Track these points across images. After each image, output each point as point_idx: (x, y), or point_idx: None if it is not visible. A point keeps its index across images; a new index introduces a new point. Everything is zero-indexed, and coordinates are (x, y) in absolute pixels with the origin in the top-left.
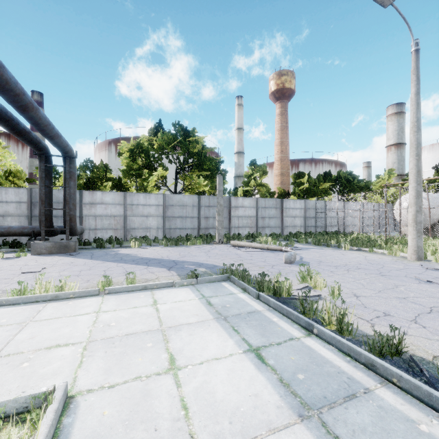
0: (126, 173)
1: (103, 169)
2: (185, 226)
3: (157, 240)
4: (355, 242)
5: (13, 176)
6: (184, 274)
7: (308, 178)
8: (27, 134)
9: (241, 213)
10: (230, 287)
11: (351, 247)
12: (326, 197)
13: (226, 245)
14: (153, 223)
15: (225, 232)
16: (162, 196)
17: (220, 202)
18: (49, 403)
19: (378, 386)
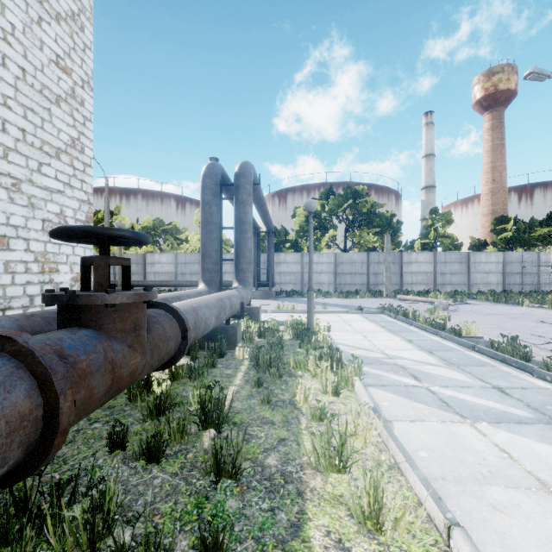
0: (299, 234)
1: (283, 234)
2: (354, 282)
3: (330, 293)
4: (545, 300)
5: (224, 244)
6: (353, 310)
7: (513, 224)
8: (255, 223)
9: (414, 269)
10: (382, 315)
11: (533, 304)
12: (536, 247)
13: (392, 299)
14: (325, 279)
15: (396, 289)
16: (333, 255)
17: (387, 260)
18: (319, 322)
19: (423, 332)
